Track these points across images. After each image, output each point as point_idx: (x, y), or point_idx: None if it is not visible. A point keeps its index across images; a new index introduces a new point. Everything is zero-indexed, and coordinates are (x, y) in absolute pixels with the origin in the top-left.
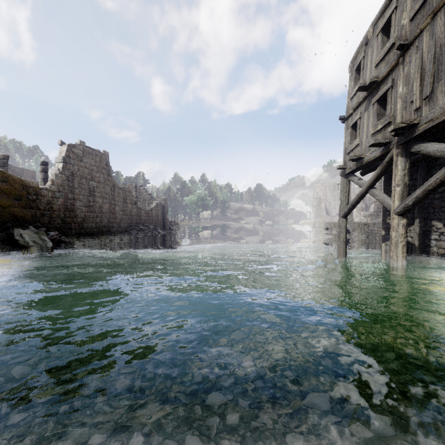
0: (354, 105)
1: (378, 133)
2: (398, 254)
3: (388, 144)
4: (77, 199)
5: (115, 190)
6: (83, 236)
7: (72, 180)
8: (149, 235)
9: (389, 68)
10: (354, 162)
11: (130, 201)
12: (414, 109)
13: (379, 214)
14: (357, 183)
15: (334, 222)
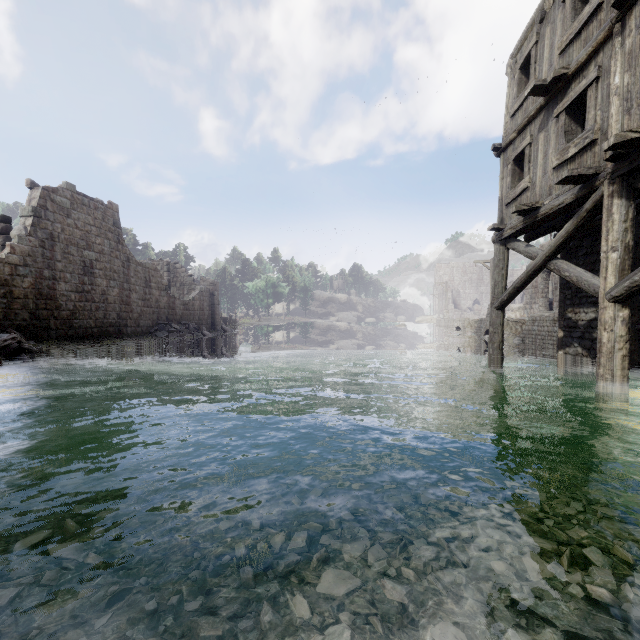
0: (520, 123)
1: (568, 164)
2: (615, 371)
3: (591, 179)
4: (60, 279)
5: (131, 266)
6: (72, 340)
7: (51, 247)
8: (188, 338)
9: (591, 47)
10: (521, 217)
11: (156, 286)
12: None
13: (533, 307)
14: (525, 253)
15: (468, 319)
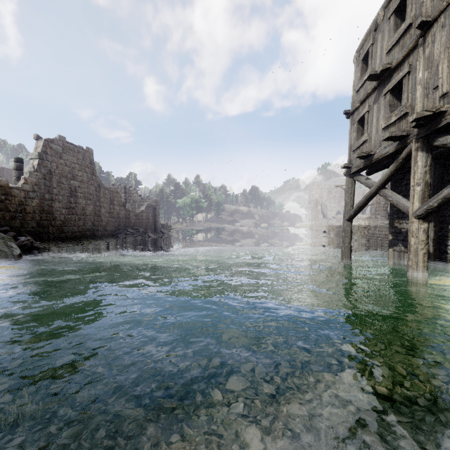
0: (362, 97)
1: (391, 127)
2: (419, 263)
3: (405, 138)
4: (56, 200)
5: (101, 190)
6: (63, 240)
7: (50, 179)
8: (139, 239)
9: (405, 52)
10: (362, 160)
11: (117, 203)
12: (440, 95)
13: (377, 217)
14: (365, 183)
15: (331, 225)
